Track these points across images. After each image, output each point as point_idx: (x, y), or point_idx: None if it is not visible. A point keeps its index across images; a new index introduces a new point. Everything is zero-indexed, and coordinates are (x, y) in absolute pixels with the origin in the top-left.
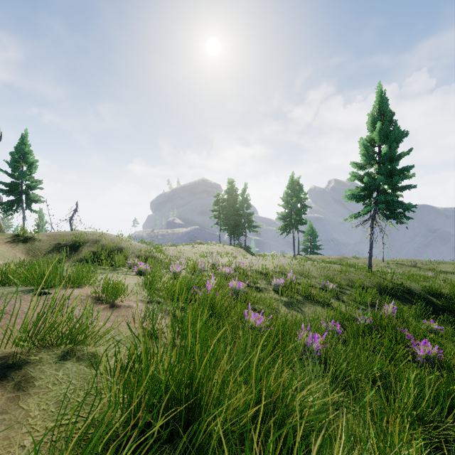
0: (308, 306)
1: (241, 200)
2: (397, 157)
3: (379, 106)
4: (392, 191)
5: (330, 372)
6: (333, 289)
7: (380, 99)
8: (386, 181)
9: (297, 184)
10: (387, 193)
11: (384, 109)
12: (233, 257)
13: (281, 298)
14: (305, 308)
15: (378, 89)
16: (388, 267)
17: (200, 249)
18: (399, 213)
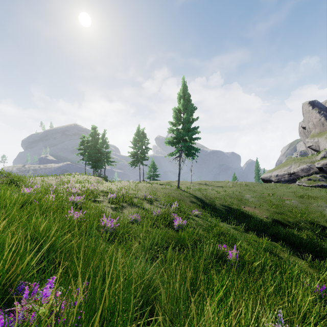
0: (128, 208)
1: (101, 142)
2: (191, 121)
3: (183, 89)
4: (189, 140)
5: (107, 235)
6: (150, 198)
7: (184, 85)
8: (186, 134)
9: (143, 133)
10: (188, 141)
11: (186, 92)
12: (88, 183)
13: (111, 206)
14: (125, 210)
15: (183, 79)
16: (192, 185)
17: (63, 179)
18: (193, 153)
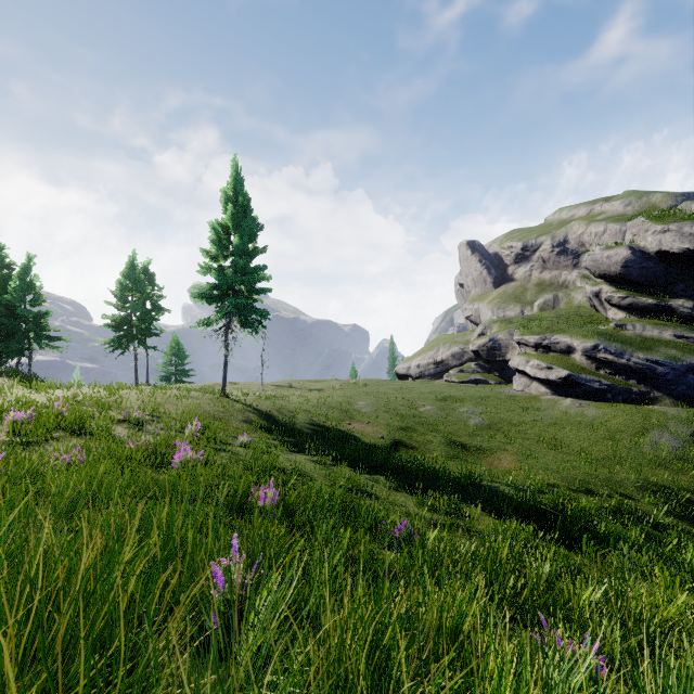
0: (65, 442)
1: (17, 287)
2: (252, 253)
3: (235, 184)
4: (249, 294)
5: None
6: (139, 418)
7: (236, 176)
8: (239, 280)
9: (146, 272)
10: (246, 295)
11: (240, 190)
12: None
13: (13, 440)
14: (56, 445)
15: (234, 162)
16: (263, 391)
17: None
18: (255, 321)
